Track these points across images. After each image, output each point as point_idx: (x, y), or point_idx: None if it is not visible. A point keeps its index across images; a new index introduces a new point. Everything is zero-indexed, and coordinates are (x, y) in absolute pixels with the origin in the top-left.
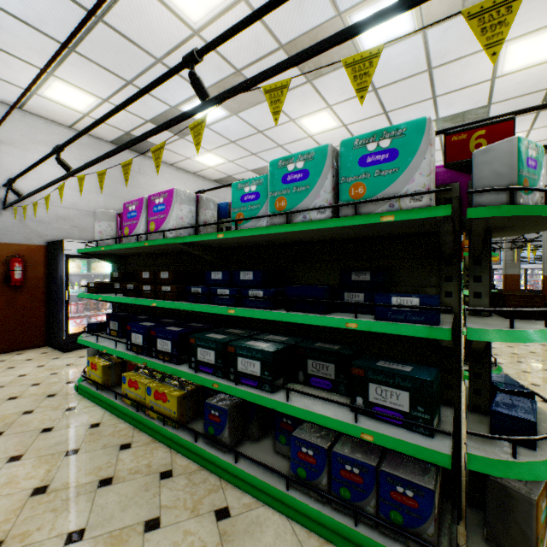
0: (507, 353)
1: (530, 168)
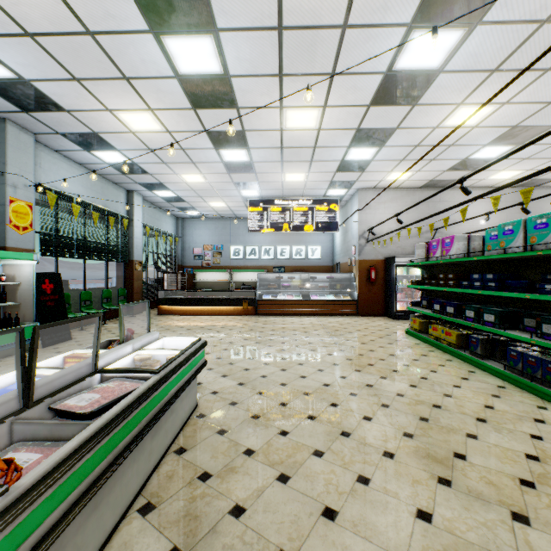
0: None
1: None
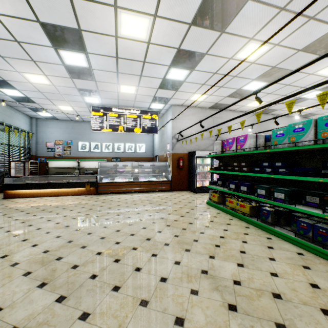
0: None
1: None
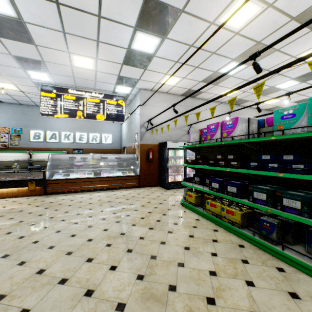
0: None
1: None
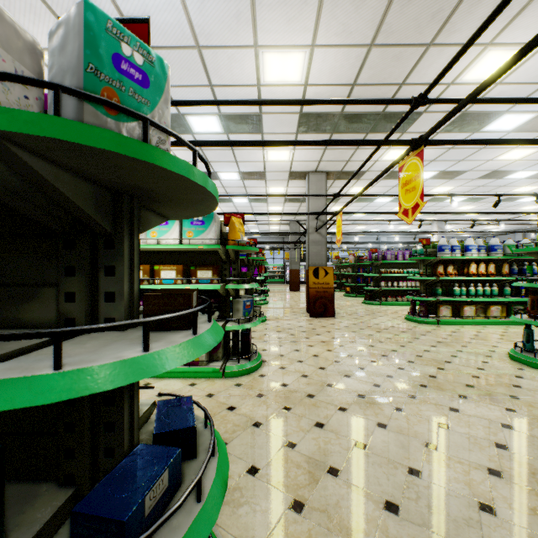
0: (274, 338)
1: (127, 78)
